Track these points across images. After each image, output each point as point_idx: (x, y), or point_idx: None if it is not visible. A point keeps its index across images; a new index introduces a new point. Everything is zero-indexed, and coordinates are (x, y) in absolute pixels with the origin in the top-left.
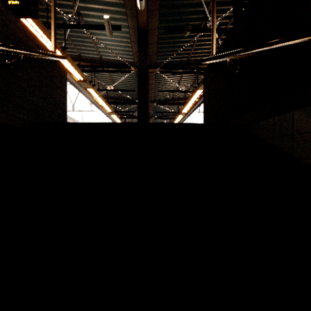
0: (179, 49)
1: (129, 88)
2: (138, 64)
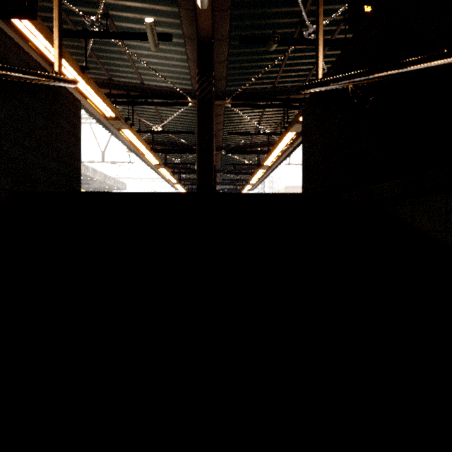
0: (260, 70)
1: (186, 129)
2: (198, 93)
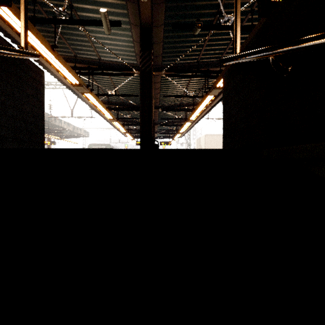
0: (188, 49)
1: (133, 93)
2: (140, 66)
